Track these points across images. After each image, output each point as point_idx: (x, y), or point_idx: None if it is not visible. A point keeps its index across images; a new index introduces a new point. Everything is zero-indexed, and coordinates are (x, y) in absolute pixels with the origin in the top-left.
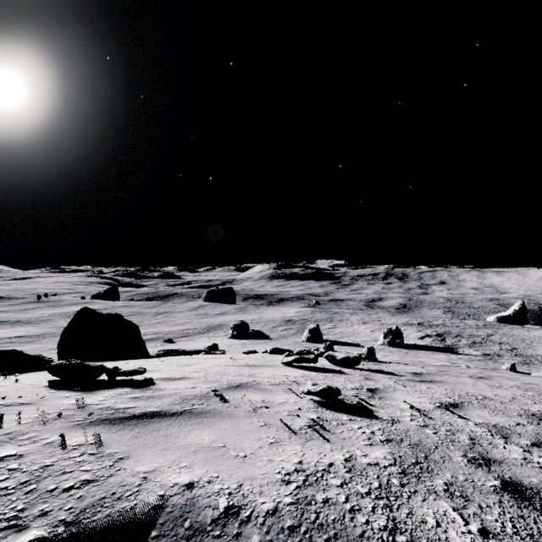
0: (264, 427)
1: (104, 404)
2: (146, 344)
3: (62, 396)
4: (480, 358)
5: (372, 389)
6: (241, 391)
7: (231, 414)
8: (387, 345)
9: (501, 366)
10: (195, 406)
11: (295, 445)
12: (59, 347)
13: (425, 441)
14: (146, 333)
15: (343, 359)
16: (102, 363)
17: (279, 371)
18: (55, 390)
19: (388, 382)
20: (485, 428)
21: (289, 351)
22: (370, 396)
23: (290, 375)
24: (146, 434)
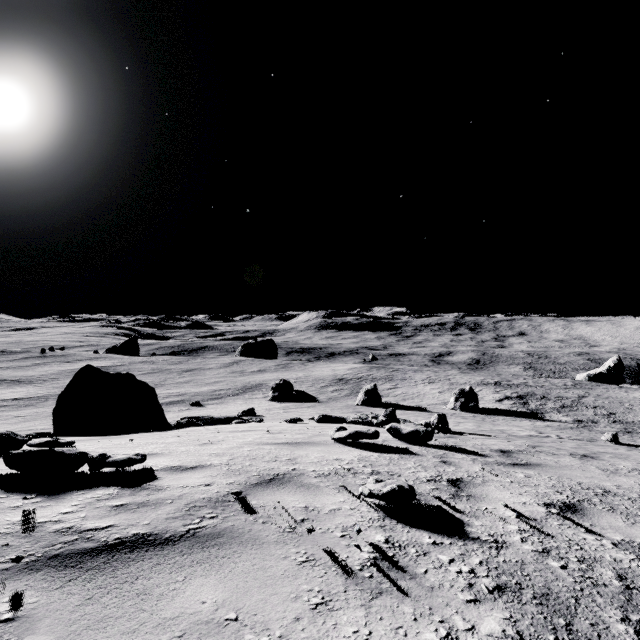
0: (305, 565)
1: (67, 521)
2: (169, 408)
3: (9, 506)
4: (572, 426)
5: (454, 481)
6: (276, 490)
7: (256, 538)
8: (459, 410)
9: (599, 435)
10: (204, 521)
11: (354, 610)
12: (55, 415)
13: (556, 587)
14: (169, 394)
15: (410, 433)
16: (98, 441)
17: (328, 452)
18: (5, 494)
19: (472, 467)
20: (630, 551)
21: (341, 418)
22: (454, 494)
23: (343, 459)
24: (110, 592)
